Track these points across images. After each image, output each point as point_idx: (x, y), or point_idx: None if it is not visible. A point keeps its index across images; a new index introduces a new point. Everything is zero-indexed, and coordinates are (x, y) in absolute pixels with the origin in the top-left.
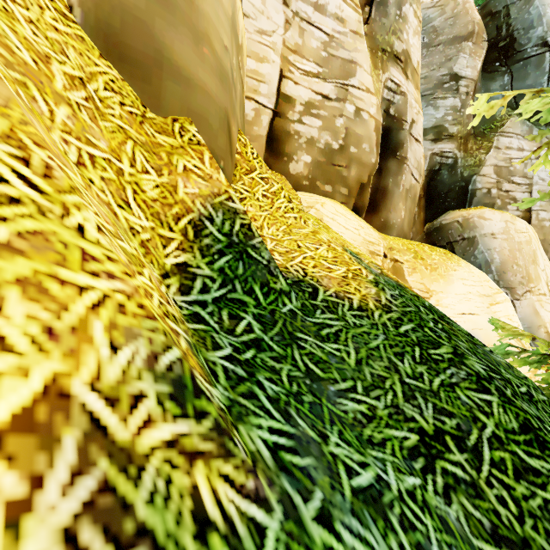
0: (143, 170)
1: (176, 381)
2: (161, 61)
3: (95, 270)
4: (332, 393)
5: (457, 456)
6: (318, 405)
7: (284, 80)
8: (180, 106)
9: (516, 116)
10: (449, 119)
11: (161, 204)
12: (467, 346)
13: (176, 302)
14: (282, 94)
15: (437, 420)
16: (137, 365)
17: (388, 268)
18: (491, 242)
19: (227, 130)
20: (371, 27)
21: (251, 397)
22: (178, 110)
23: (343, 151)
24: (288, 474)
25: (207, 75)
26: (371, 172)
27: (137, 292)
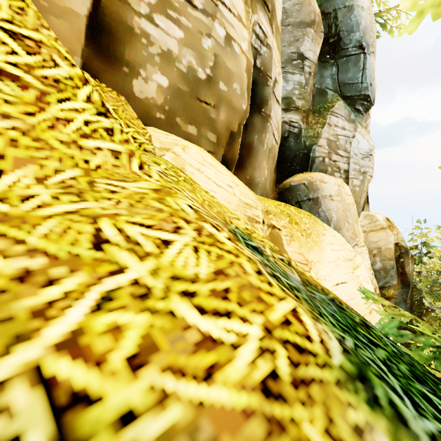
0: None
1: None
2: None
3: None
4: None
5: None
6: None
7: None
8: None
9: (342, 101)
10: (296, 92)
11: None
12: None
13: None
14: None
15: None
16: None
17: (266, 237)
18: (330, 203)
19: None
20: None
21: None
22: None
23: (211, 85)
24: None
25: None
26: (242, 120)
27: None
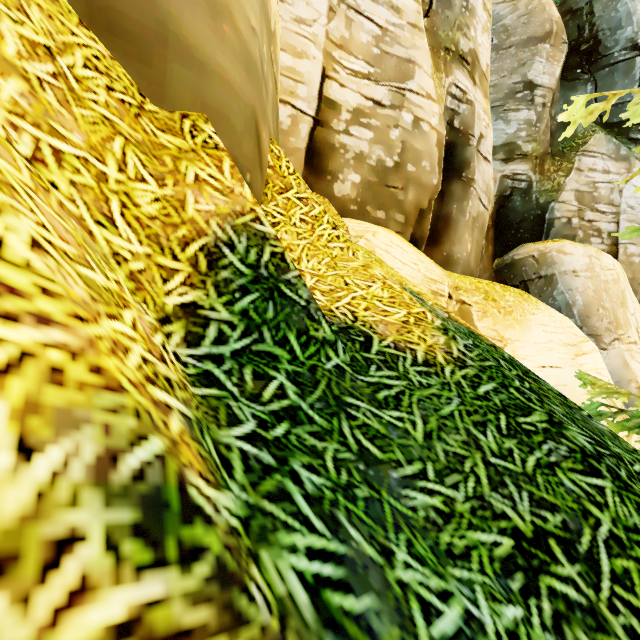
0: (138, 177)
1: (149, 497)
2: (165, 36)
3: (12, 310)
4: (394, 481)
5: (567, 569)
6: (376, 501)
7: (328, 81)
8: (192, 98)
9: (601, 132)
10: (522, 135)
11: (163, 223)
12: (563, 411)
13: (179, 358)
14: (325, 99)
15: (536, 516)
16: (73, 478)
17: (454, 311)
18: (573, 281)
19: (255, 134)
20: (432, 21)
21: (281, 498)
22: (189, 103)
23: (398, 170)
24: (337, 633)
25: (228, 60)
26: (432, 195)
27: (91, 347)
